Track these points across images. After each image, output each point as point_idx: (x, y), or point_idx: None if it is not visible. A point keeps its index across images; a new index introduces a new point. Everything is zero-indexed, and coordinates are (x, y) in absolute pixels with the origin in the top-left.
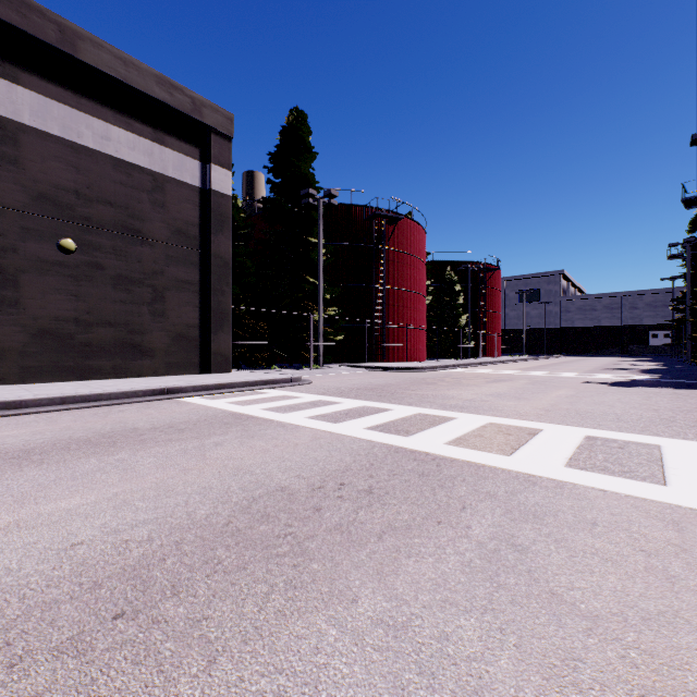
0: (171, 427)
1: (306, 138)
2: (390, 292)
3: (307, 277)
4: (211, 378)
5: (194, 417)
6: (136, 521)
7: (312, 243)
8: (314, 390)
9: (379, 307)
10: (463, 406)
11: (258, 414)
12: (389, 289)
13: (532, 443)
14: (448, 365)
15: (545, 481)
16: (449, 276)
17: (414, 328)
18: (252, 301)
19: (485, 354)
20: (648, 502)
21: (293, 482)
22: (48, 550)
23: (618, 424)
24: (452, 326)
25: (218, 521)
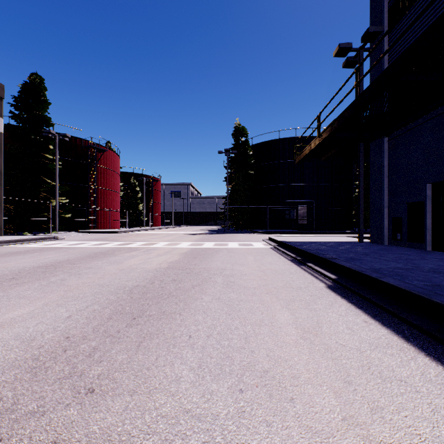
0: (34, 250)
1: (44, 94)
2: (99, 190)
3: (46, 179)
4: (1, 238)
5: (35, 248)
6: (75, 255)
7: (47, 157)
8: (72, 240)
9: (92, 198)
10: (140, 241)
11: (63, 246)
12: (98, 188)
13: (156, 244)
14: (133, 230)
15: (155, 247)
16: (133, 181)
17: (113, 210)
18: (5, 191)
19: (153, 225)
20: (170, 247)
21: (102, 251)
22: (65, 257)
23: (180, 241)
24: (135, 209)
25: (93, 254)
